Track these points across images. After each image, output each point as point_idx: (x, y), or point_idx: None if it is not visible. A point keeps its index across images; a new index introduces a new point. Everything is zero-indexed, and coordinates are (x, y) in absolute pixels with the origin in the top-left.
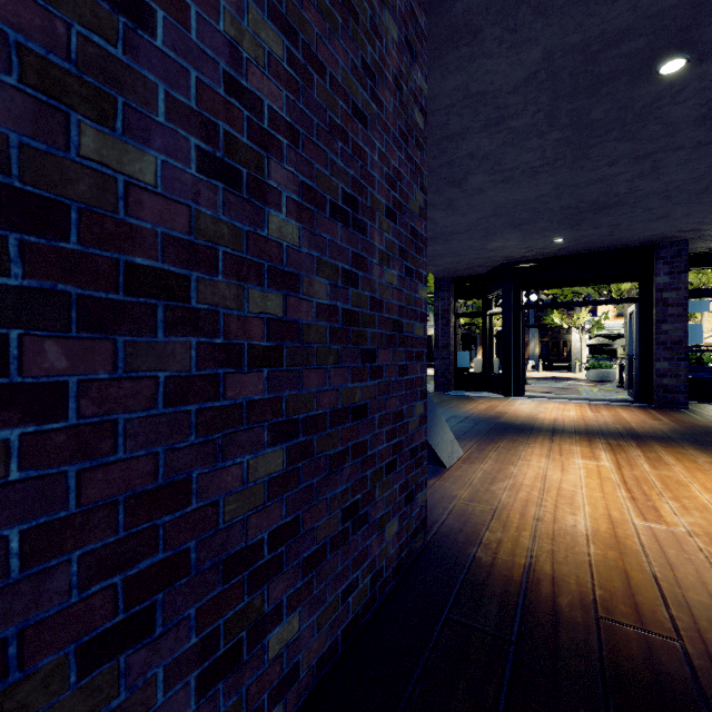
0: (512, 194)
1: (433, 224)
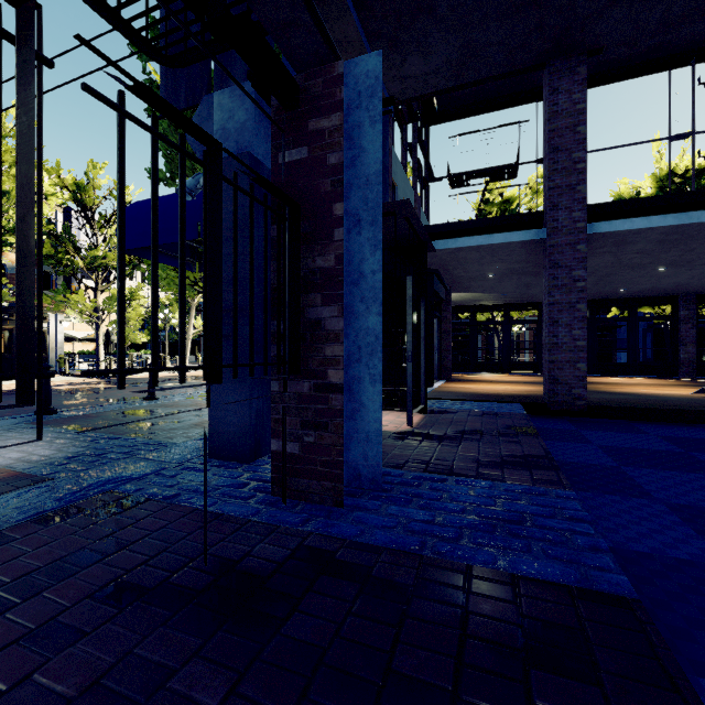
0: (596, 261)
1: None
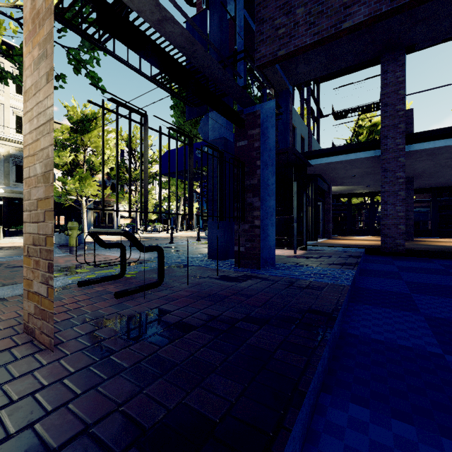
0: (422, 165)
1: (409, 159)
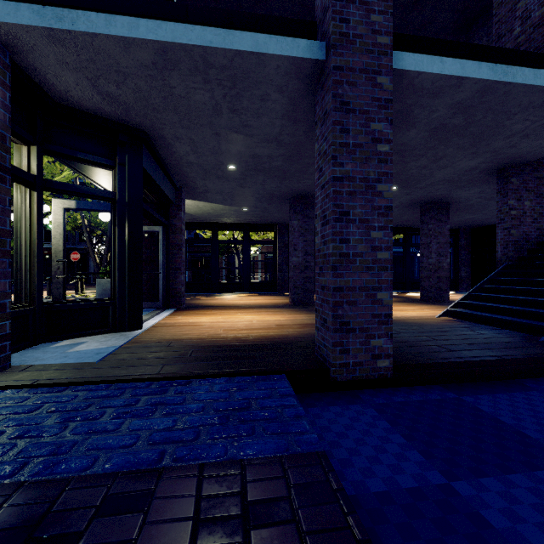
0: None
1: None
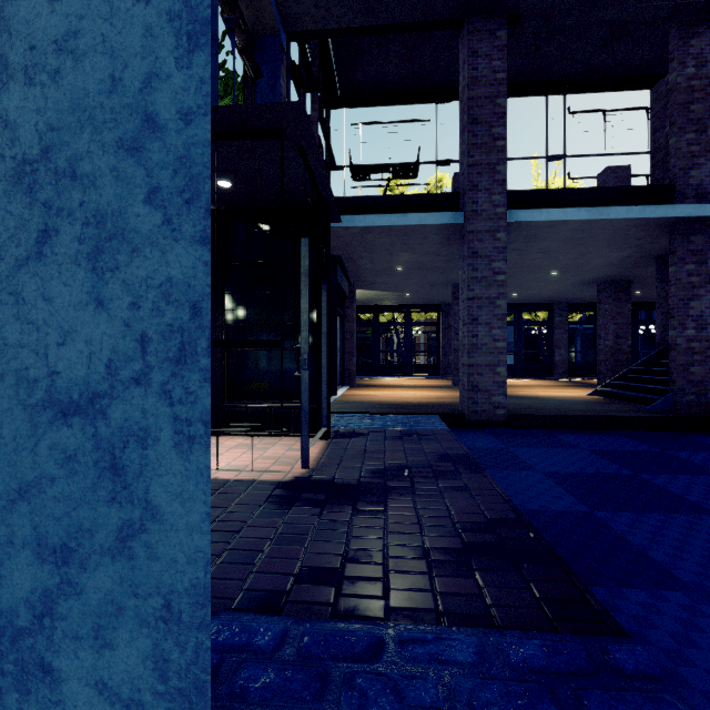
0: None
1: None
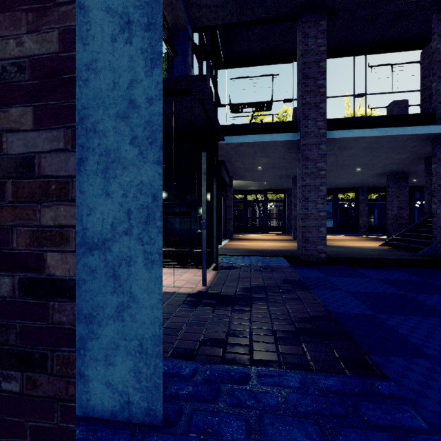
0: None
1: None
